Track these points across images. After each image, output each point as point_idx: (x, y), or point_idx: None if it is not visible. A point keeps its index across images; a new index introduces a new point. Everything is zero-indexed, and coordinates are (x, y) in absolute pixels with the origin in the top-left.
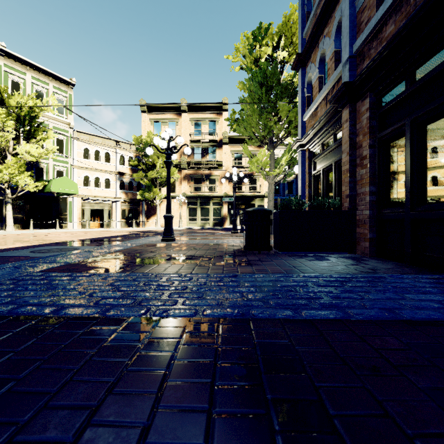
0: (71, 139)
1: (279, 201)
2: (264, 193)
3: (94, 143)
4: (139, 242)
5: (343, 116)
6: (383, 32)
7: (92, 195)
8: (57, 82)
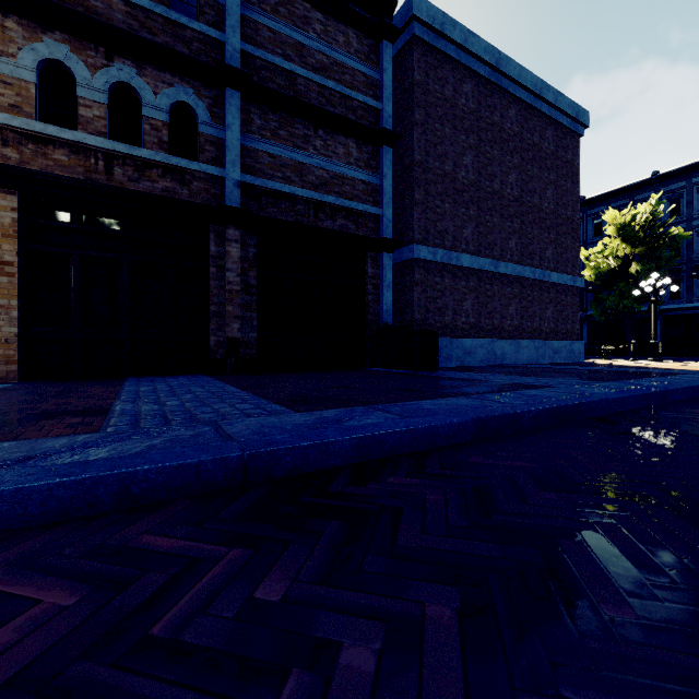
0: None
1: None
2: None
3: None
4: None
5: None
6: (51, 150)
7: None
8: None
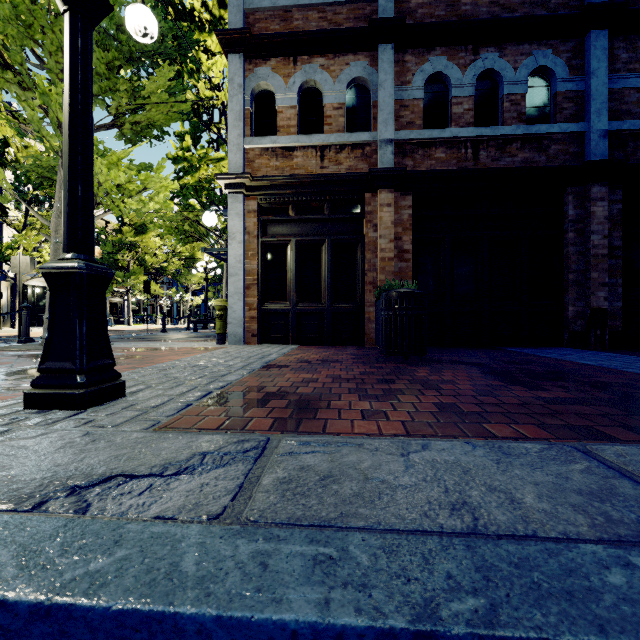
0: None
1: (24, 262)
2: None
3: None
4: (2, 458)
5: (381, 197)
6: (433, 151)
7: None
8: None
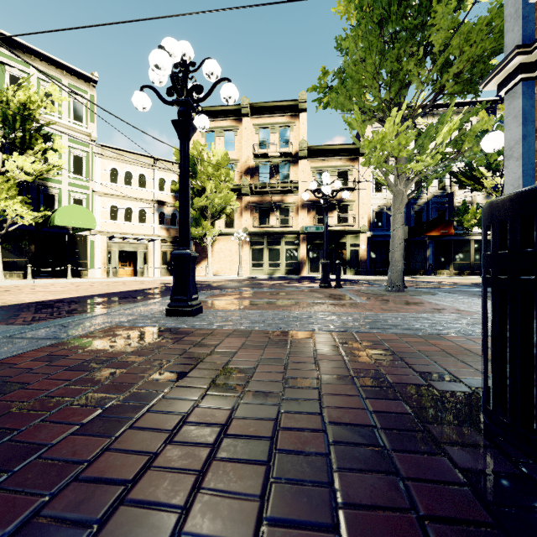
0: (92, 156)
1: (405, 231)
2: (360, 227)
3: (124, 161)
4: (107, 318)
5: None
6: None
7: (121, 233)
8: (74, 78)
